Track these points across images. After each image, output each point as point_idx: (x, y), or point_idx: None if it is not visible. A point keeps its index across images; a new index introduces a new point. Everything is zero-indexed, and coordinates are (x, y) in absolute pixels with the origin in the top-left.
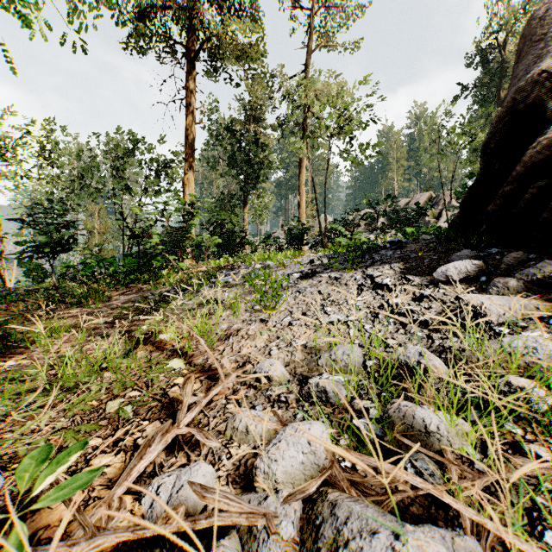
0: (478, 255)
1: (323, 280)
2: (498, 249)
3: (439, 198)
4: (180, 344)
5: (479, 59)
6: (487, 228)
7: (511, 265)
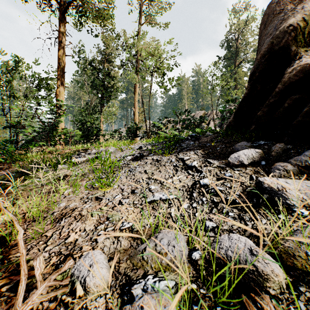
0: (252, 145)
1: (148, 162)
2: (264, 141)
3: (208, 114)
4: (9, 229)
5: (226, 45)
6: (256, 128)
7: (278, 152)
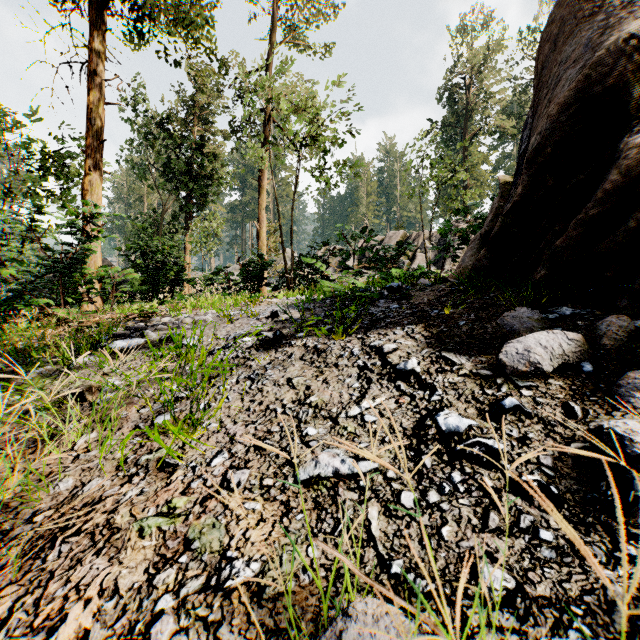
0: (546, 318)
1: (295, 354)
2: (572, 309)
3: (413, 238)
4: None
5: (448, 97)
6: (548, 275)
7: (619, 340)
